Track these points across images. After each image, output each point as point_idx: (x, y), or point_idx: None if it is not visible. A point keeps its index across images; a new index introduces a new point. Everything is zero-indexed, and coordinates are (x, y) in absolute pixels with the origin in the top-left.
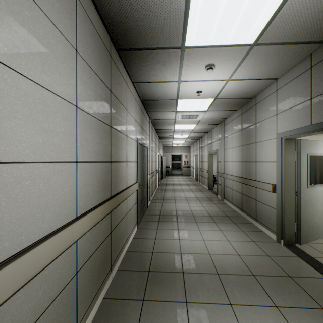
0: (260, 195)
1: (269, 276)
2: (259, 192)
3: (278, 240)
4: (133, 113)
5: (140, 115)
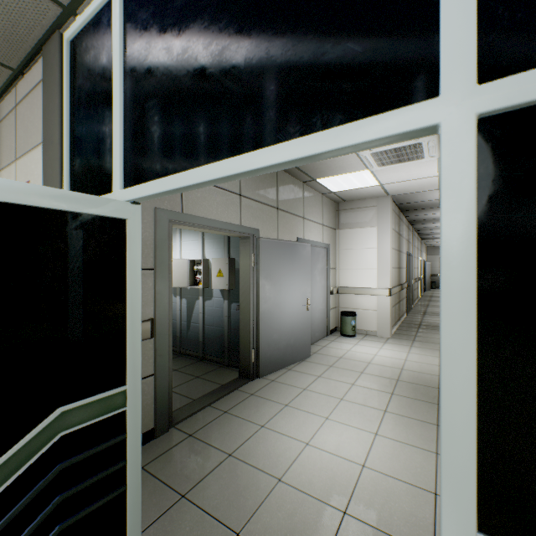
0: None
1: None
2: None
3: None
4: (404, 235)
5: (407, 233)
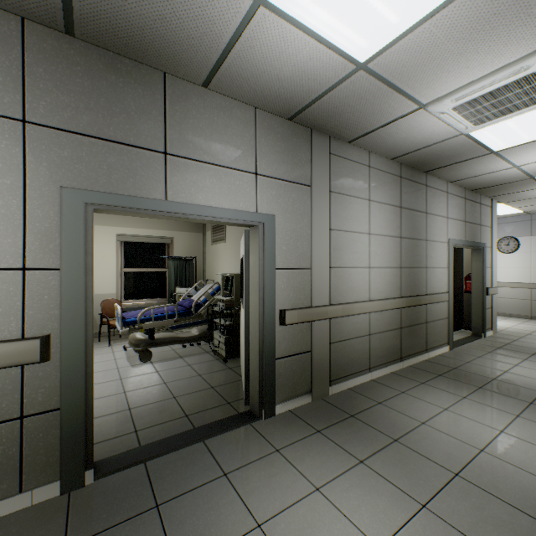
0: (432, 312)
1: (518, 351)
2: (431, 308)
3: (451, 348)
4: None
5: None
